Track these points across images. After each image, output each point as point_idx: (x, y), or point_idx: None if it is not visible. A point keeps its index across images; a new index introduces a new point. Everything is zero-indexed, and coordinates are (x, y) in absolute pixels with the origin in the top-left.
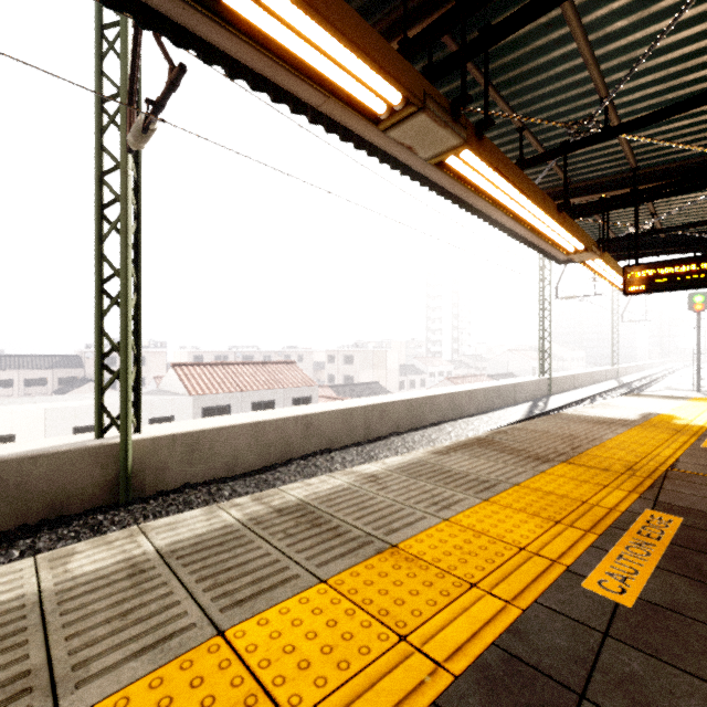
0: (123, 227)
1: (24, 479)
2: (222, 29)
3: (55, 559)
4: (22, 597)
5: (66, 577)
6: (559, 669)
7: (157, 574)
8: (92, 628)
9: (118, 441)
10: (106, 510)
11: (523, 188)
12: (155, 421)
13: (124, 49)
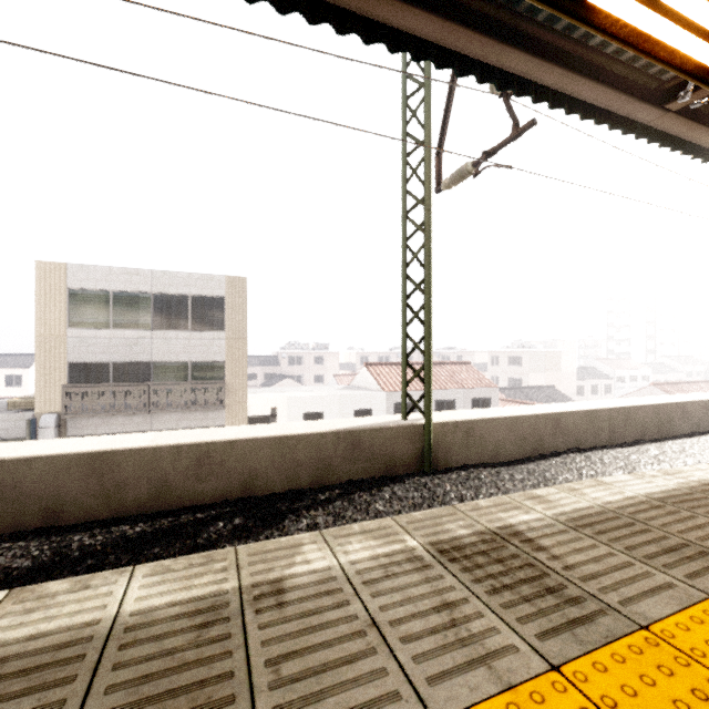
0: (427, 253)
1: (372, 445)
2: (596, 85)
3: (570, 490)
4: (592, 507)
5: (601, 501)
6: None
7: (675, 510)
8: (685, 531)
9: (421, 423)
10: (420, 476)
11: None
12: (358, 412)
13: (428, 112)
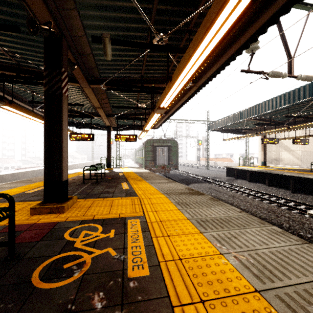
0: None
1: None
2: None
3: None
4: None
5: None
6: (14, 197)
7: None
8: None
9: None
10: None
11: (28, 114)
12: None
13: None
